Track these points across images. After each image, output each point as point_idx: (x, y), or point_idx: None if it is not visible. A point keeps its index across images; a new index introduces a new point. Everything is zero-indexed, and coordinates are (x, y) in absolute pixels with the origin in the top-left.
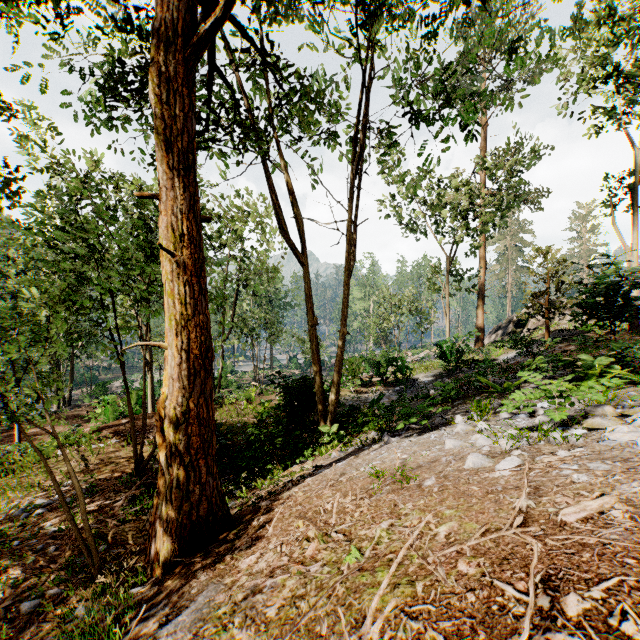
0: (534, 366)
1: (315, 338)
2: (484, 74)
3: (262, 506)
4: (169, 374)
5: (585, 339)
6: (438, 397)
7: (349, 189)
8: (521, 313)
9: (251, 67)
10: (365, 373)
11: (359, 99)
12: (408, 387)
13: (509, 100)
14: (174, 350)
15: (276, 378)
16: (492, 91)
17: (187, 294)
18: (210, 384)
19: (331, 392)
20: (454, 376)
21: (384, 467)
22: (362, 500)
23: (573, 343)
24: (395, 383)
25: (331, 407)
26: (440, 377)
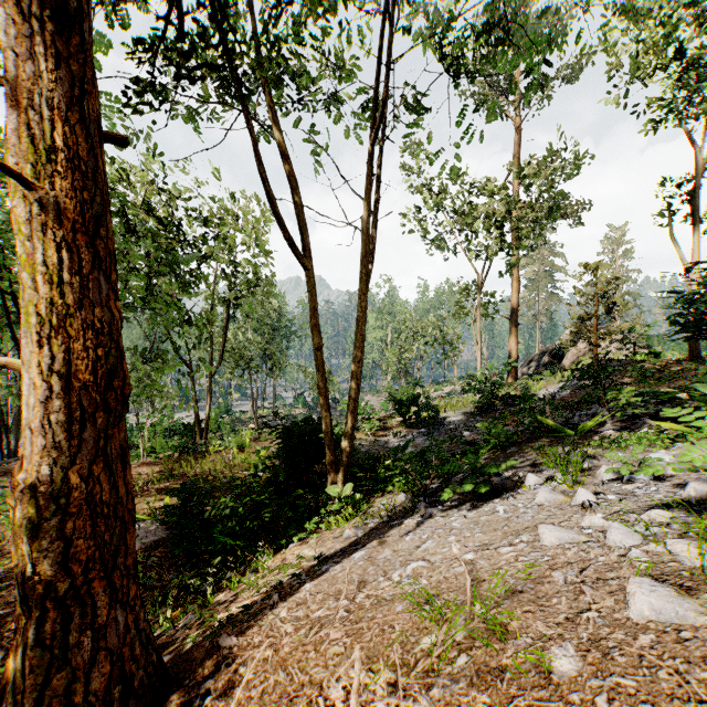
0: (624, 401)
1: (322, 366)
2: (518, 69)
3: (222, 649)
4: (25, 420)
5: (643, 369)
6: (477, 441)
7: (367, 165)
8: (557, 343)
9: (236, 2)
10: (383, 412)
11: (381, 43)
12: (435, 428)
13: (547, 98)
14: (35, 373)
15: (272, 420)
16: (528, 88)
17: (65, 265)
18: (122, 437)
19: (343, 438)
20: (489, 414)
21: (437, 581)
22: (412, 699)
23: (629, 374)
24: (419, 424)
25: (343, 459)
26: (472, 416)
